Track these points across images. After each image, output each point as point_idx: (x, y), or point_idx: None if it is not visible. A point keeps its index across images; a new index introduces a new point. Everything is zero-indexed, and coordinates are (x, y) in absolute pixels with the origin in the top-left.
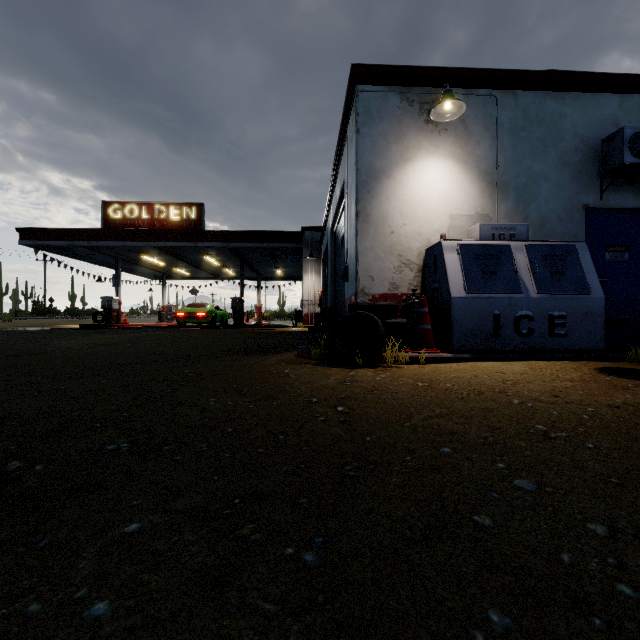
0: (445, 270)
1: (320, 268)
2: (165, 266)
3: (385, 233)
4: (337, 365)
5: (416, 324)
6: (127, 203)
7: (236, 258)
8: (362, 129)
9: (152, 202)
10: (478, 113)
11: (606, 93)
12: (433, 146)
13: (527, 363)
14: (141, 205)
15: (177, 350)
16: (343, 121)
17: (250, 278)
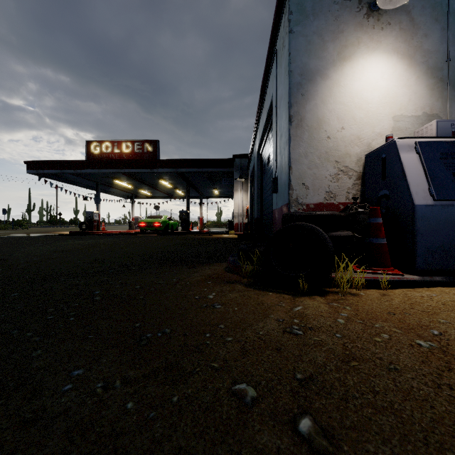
0: (402, 173)
1: (247, 187)
2: (133, 188)
3: (320, 138)
4: (273, 287)
5: (367, 237)
6: (103, 141)
7: (183, 181)
8: (295, 28)
9: (121, 140)
10: (426, 3)
11: None
12: (374, 42)
13: None
14: (113, 142)
15: (118, 257)
16: (272, 36)
17: (195, 197)
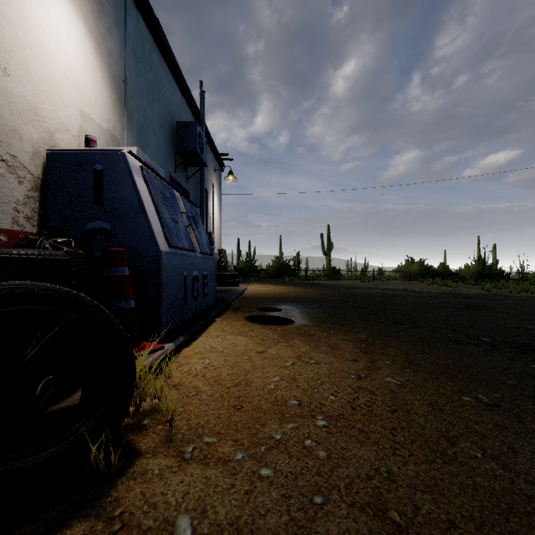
0: (140, 203)
1: None
2: None
3: None
4: None
5: (114, 301)
6: None
7: None
8: None
9: None
10: None
11: (177, 84)
12: None
13: (218, 330)
14: None
15: None
16: None
17: None
